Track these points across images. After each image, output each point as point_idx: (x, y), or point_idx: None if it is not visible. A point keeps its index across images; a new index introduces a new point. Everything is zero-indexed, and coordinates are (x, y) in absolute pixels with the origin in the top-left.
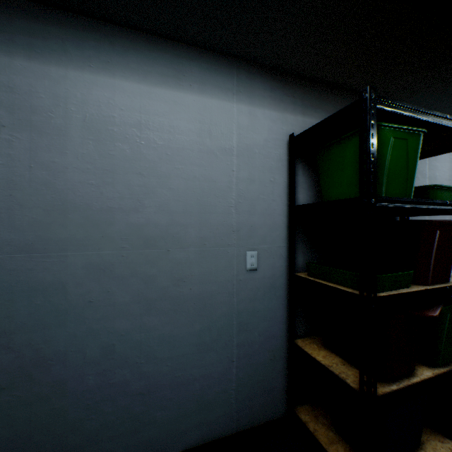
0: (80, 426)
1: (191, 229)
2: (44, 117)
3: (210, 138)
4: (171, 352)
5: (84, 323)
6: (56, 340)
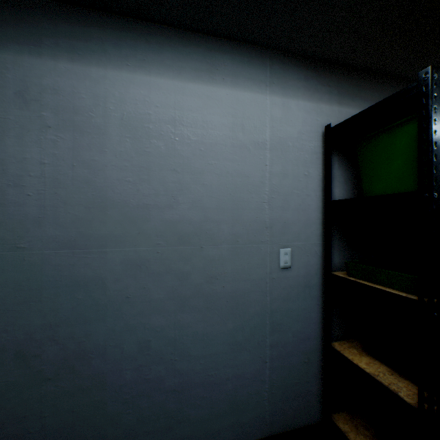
0: (118, 419)
1: (223, 226)
2: (85, 117)
3: (242, 132)
4: (205, 350)
5: (122, 318)
6: (96, 334)
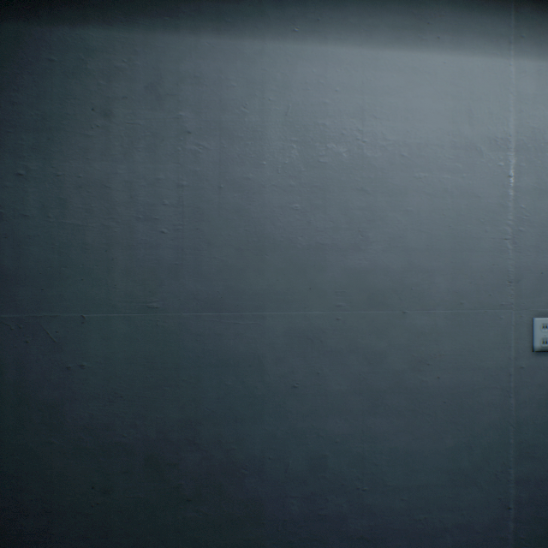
0: None
1: (438, 278)
2: (235, 115)
3: (469, 124)
4: (408, 479)
5: (285, 418)
6: (249, 440)
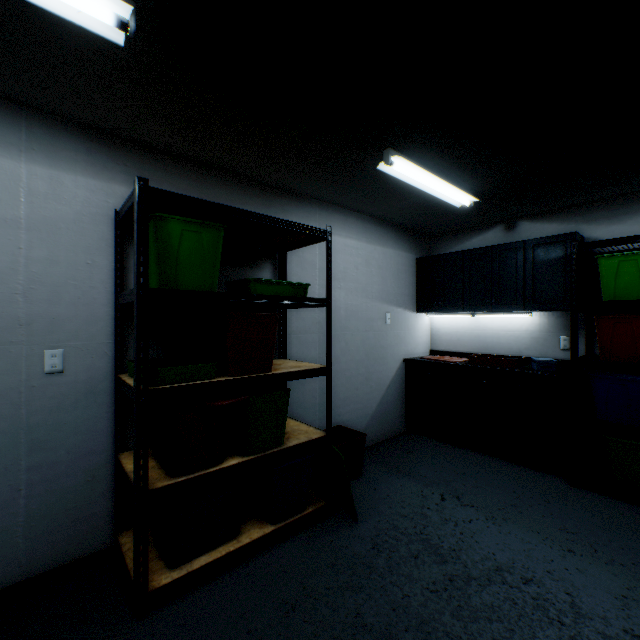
0: None
1: None
2: None
3: None
4: None
5: None
6: None
